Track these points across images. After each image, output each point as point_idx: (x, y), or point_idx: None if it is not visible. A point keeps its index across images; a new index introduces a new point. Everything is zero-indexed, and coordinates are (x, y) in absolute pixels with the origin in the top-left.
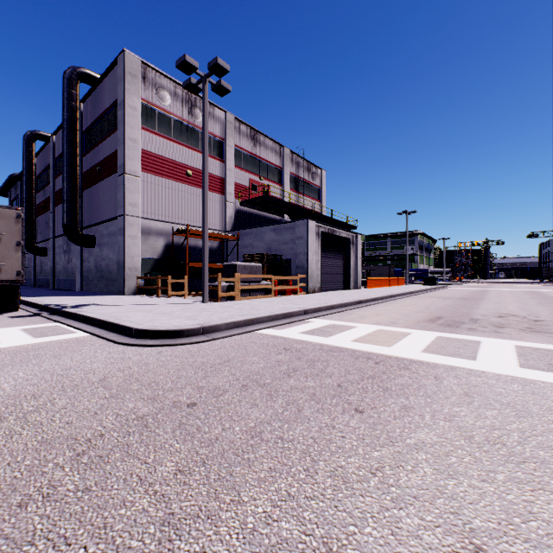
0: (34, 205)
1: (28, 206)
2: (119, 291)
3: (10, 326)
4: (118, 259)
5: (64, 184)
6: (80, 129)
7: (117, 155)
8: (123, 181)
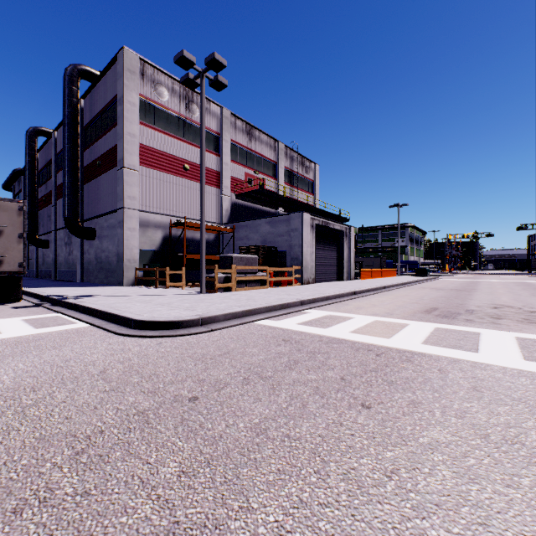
0: (36, 198)
1: (30, 200)
2: (119, 282)
3: (12, 316)
4: (118, 251)
5: (65, 178)
6: (81, 124)
7: (116, 149)
8: (123, 175)
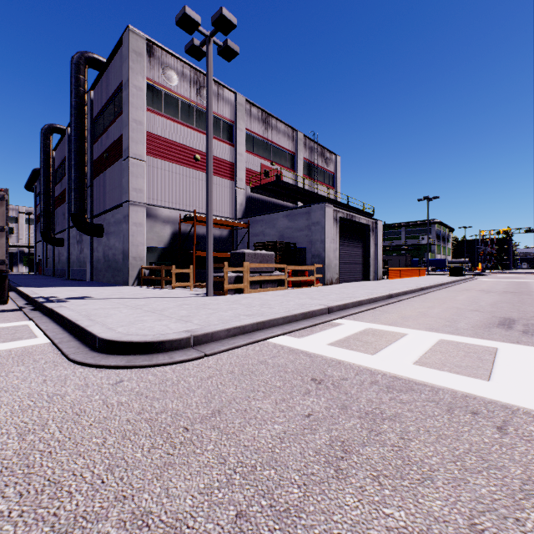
0: (51, 196)
1: (45, 198)
2: (124, 282)
3: None
4: (123, 248)
5: (71, 172)
6: (90, 117)
7: (122, 139)
8: (128, 166)
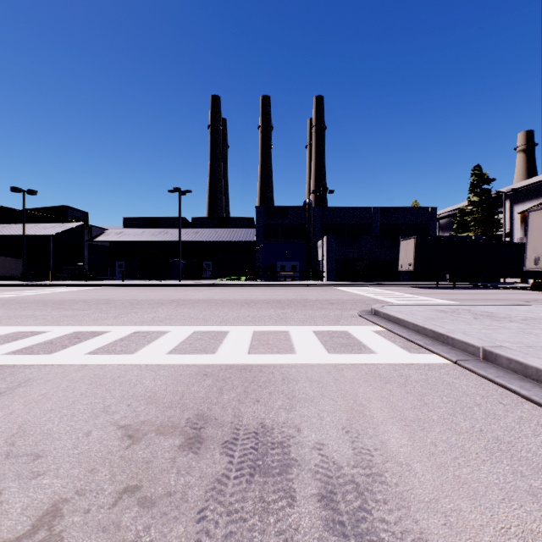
0: None
1: None
2: None
3: None
4: None
5: None
6: None
7: None
8: None
